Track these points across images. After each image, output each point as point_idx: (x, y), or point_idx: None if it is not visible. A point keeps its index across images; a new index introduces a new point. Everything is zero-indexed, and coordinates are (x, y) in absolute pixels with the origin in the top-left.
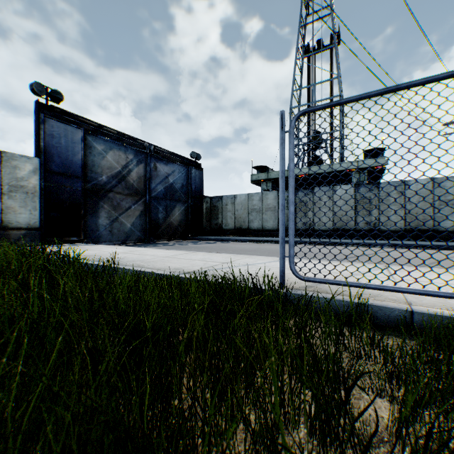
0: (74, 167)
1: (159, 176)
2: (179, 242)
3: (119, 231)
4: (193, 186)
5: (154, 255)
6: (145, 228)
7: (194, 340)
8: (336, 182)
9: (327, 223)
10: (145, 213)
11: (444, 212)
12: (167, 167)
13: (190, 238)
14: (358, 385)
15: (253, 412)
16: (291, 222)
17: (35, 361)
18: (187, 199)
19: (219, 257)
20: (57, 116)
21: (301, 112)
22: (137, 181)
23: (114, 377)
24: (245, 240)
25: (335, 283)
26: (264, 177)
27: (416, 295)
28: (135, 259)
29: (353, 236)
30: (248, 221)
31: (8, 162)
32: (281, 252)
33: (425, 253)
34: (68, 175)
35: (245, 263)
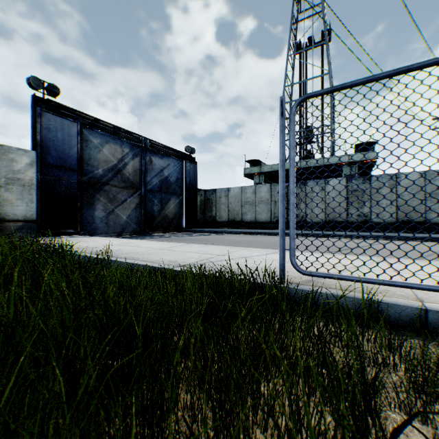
0: (71, 160)
1: (155, 169)
2: (174, 234)
3: (115, 223)
4: (187, 180)
5: (149, 247)
6: (140, 221)
7: (192, 348)
8: (327, 176)
9: (319, 215)
10: (141, 206)
11: (435, 204)
12: (162, 161)
13: (185, 230)
14: (413, 425)
15: (262, 437)
16: (291, 213)
17: (9, 371)
18: (182, 192)
19: (214, 249)
20: (54, 110)
21: (303, 97)
22: (132, 174)
23: (92, 406)
24: (239, 232)
25: (340, 278)
26: (257, 171)
27: (424, 290)
28: (130, 251)
29: (345, 228)
30: (241, 214)
31: (5, 155)
32: (281, 245)
33: (418, 245)
34: (64, 168)
35: (240, 255)
